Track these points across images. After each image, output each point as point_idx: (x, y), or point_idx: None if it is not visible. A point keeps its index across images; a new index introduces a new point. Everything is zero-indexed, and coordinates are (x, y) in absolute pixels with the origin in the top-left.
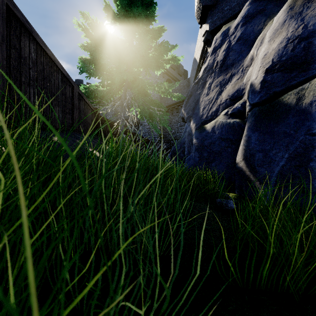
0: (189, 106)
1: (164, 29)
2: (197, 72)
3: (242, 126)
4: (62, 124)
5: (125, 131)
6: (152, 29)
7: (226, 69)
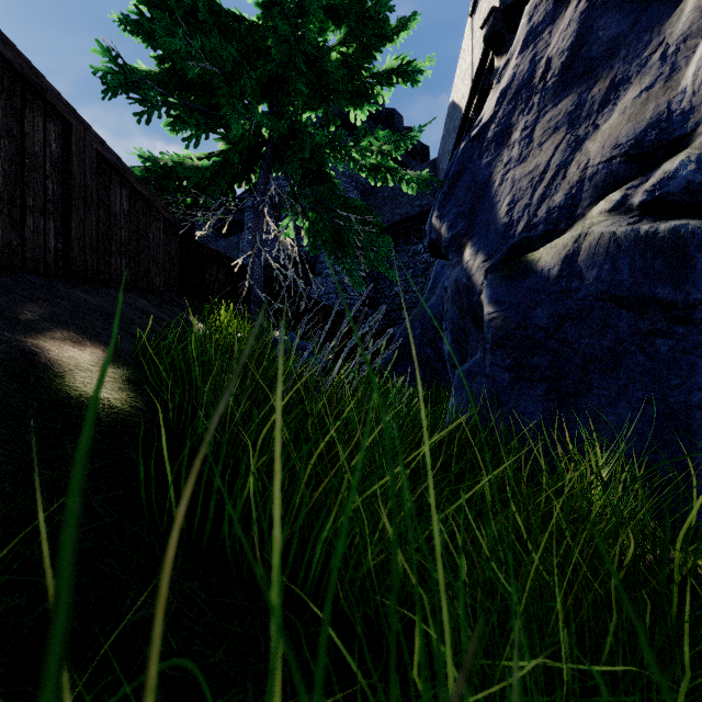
0: (457, 204)
1: None
2: (461, 137)
3: None
4: (1, 246)
5: (270, 286)
6: None
7: (587, 72)
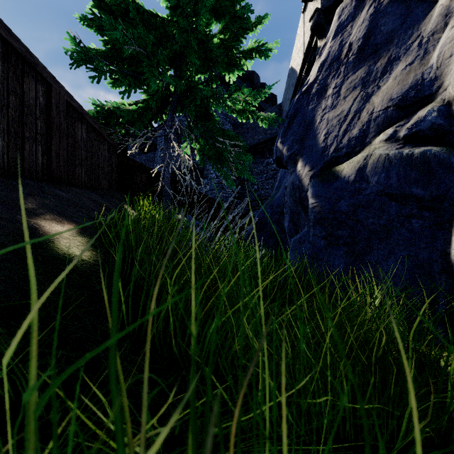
0: (293, 134)
1: (242, 2)
2: (296, 90)
3: (453, 161)
4: (10, 162)
5: (174, 185)
6: (221, 3)
7: (373, 52)
